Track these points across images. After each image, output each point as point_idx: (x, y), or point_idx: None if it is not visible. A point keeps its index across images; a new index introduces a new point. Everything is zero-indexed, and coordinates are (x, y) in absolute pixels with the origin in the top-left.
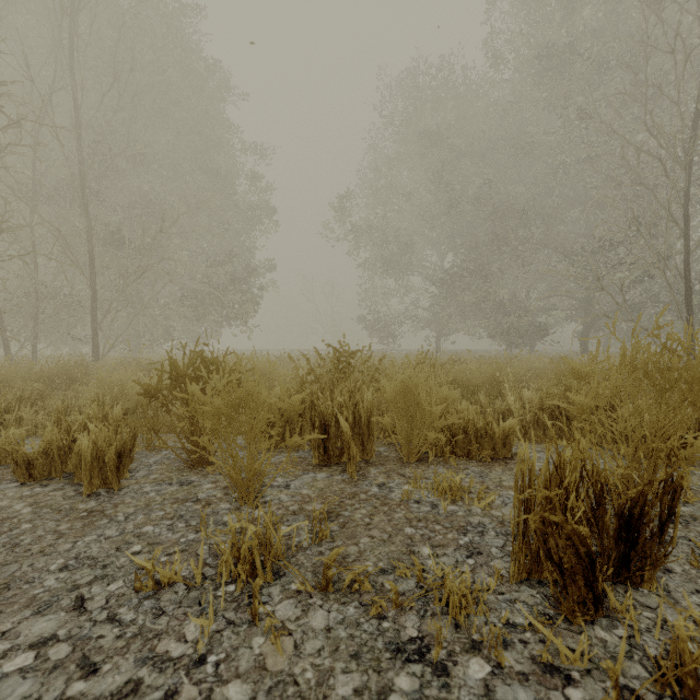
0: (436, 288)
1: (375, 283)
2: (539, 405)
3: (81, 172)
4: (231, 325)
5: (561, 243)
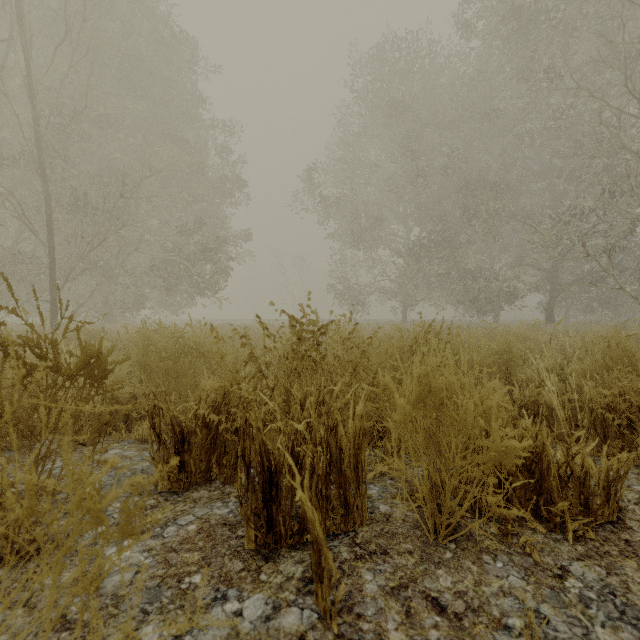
0: (404, 259)
1: (344, 256)
2: (605, 403)
3: (38, 133)
4: (203, 295)
5: (527, 215)
